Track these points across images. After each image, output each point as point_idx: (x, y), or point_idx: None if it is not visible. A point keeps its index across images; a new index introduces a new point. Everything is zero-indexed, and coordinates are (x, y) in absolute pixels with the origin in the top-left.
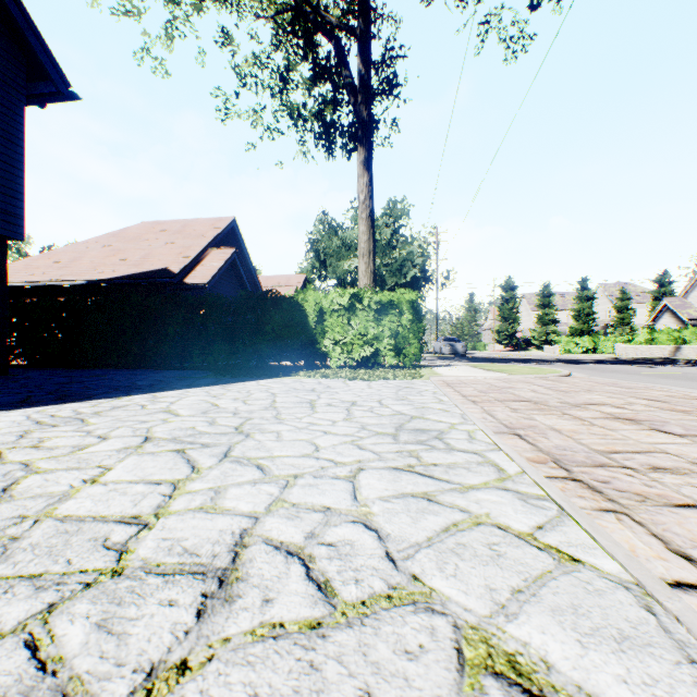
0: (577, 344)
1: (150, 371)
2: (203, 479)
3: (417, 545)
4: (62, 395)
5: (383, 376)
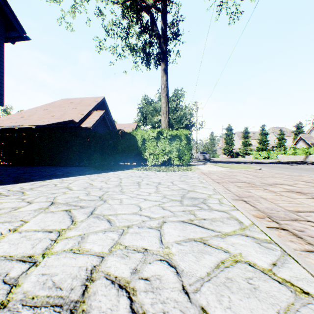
0: (260, 155)
1: (64, 167)
2: (76, 229)
3: (201, 279)
4: (18, 179)
5: (173, 169)
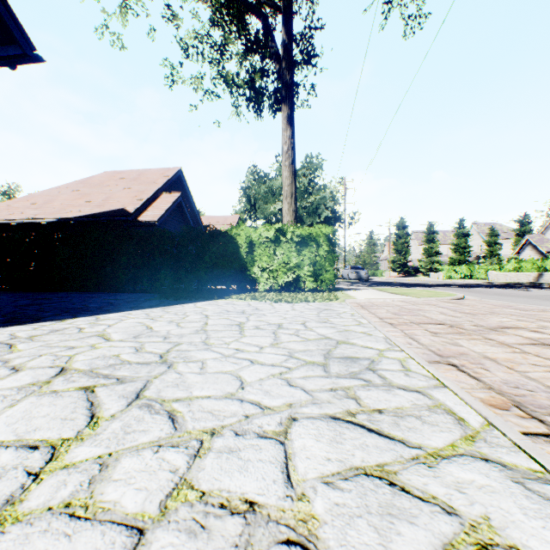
0: (457, 271)
1: (106, 294)
2: (94, 439)
3: None
4: (13, 318)
5: (304, 298)
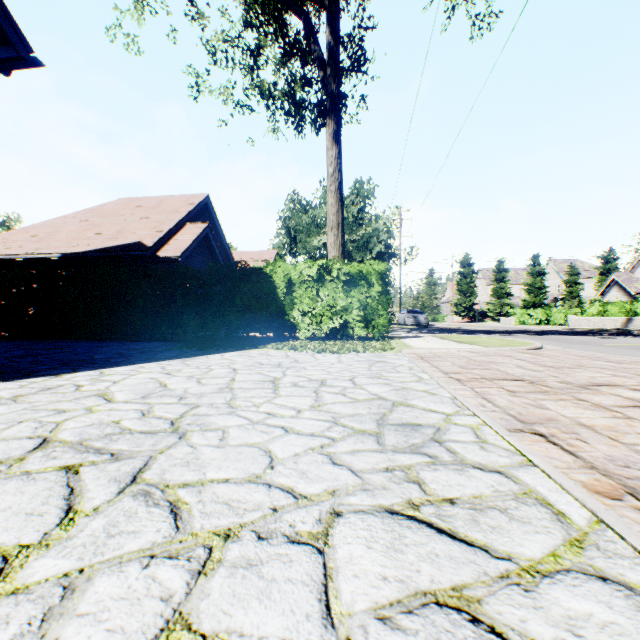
0: (531, 316)
1: (118, 343)
2: (64, 546)
3: None
4: None
5: (353, 348)
